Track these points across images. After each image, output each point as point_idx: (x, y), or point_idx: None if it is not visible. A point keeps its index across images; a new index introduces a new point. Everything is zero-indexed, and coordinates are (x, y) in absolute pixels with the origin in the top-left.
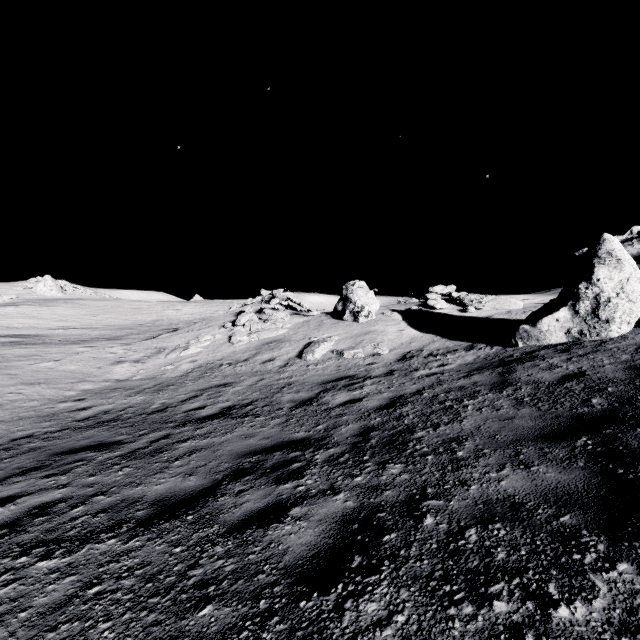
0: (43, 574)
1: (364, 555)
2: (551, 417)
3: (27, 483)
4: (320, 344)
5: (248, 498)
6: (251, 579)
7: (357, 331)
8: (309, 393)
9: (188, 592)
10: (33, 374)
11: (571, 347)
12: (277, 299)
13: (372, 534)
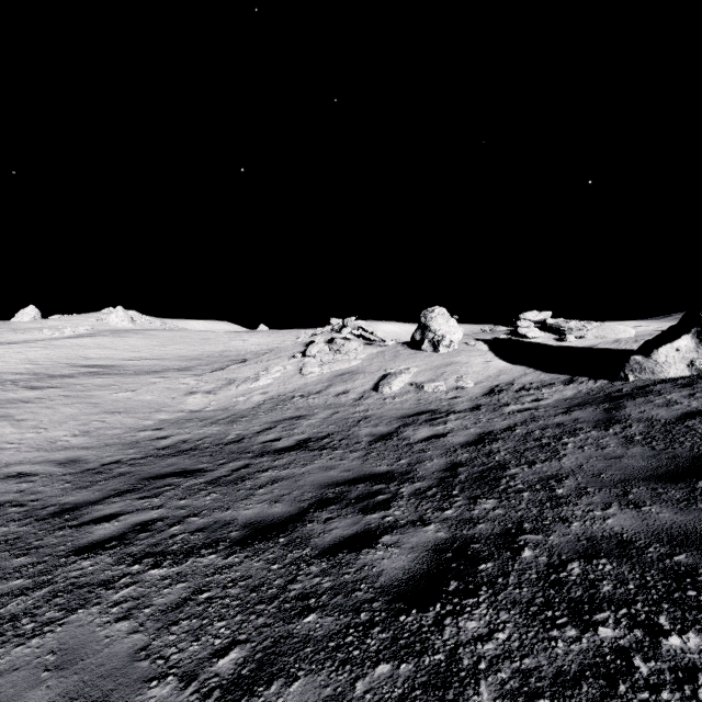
0: (157, 580)
1: (460, 580)
2: (667, 457)
3: (124, 503)
4: (397, 376)
5: (336, 525)
6: (349, 595)
7: (437, 362)
8: (388, 427)
9: (291, 602)
10: (113, 403)
11: (695, 381)
12: (349, 328)
13: (467, 563)
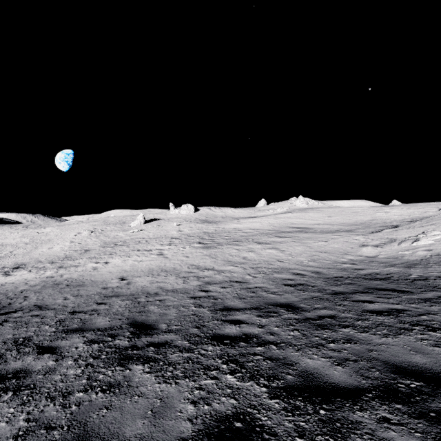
0: (440, 337)
1: None
2: None
3: (370, 297)
4: None
5: None
6: None
7: None
8: None
9: None
10: (318, 247)
11: None
12: None
13: None
